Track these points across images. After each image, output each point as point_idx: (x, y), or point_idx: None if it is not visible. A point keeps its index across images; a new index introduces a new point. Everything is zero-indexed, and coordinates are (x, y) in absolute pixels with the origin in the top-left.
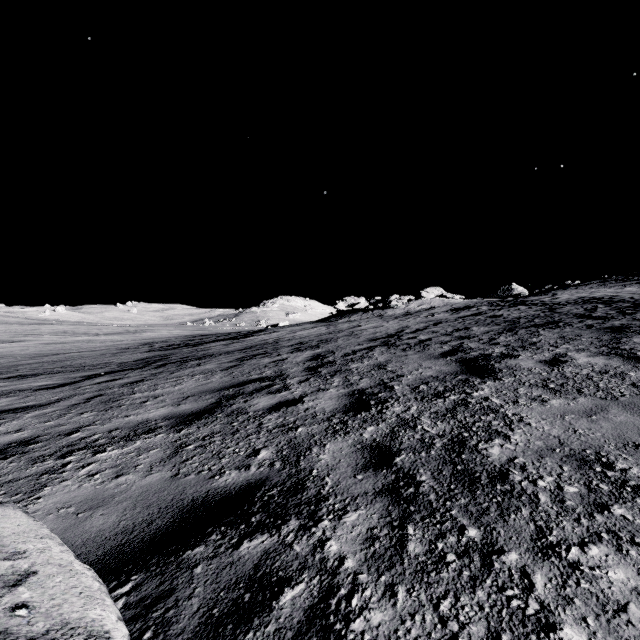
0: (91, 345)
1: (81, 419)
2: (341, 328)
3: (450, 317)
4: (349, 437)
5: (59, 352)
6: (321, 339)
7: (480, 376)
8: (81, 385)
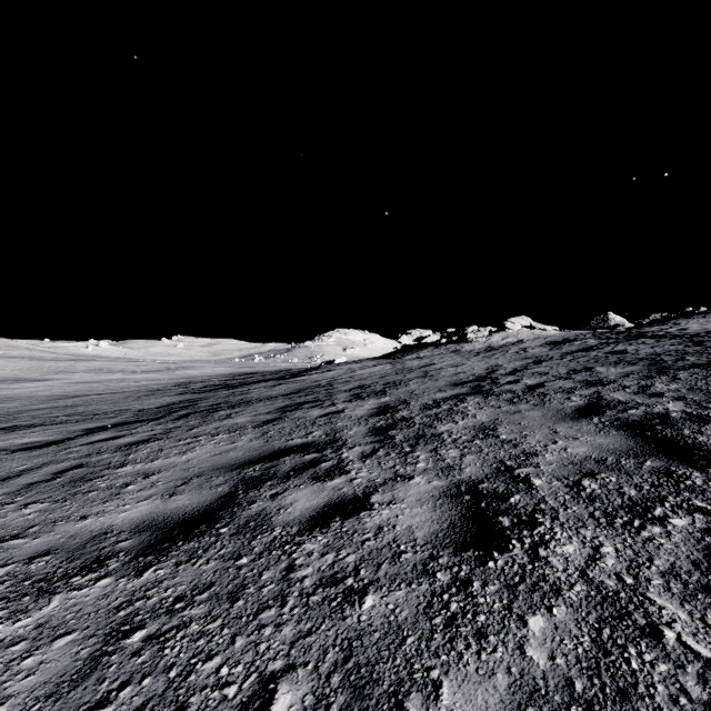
0: (122, 385)
1: (15, 519)
2: (410, 367)
3: (552, 353)
4: (493, 657)
5: (82, 394)
6: (387, 381)
7: (691, 464)
8: (71, 445)
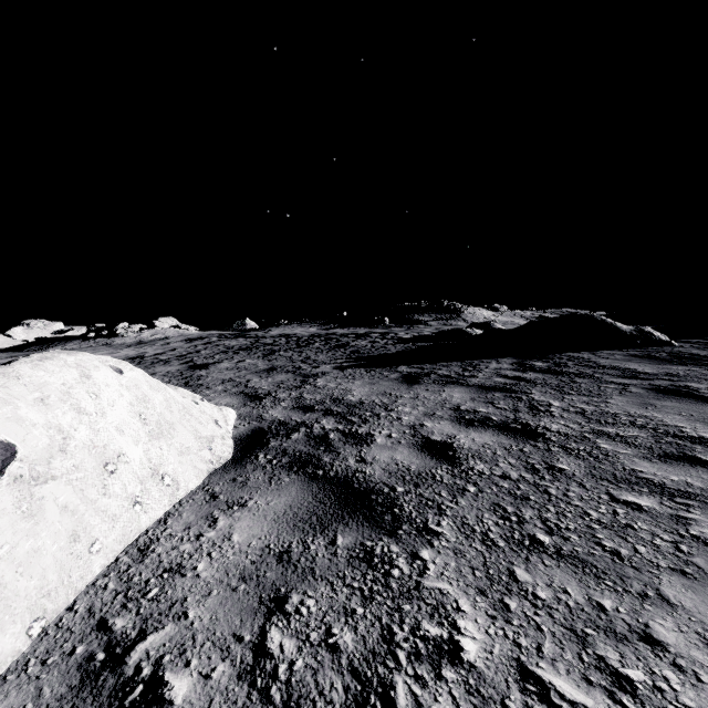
0: None
1: None
2: None
3: (185, 345)
4: None
5: None
6: None
7: (200, 369)
8: None
